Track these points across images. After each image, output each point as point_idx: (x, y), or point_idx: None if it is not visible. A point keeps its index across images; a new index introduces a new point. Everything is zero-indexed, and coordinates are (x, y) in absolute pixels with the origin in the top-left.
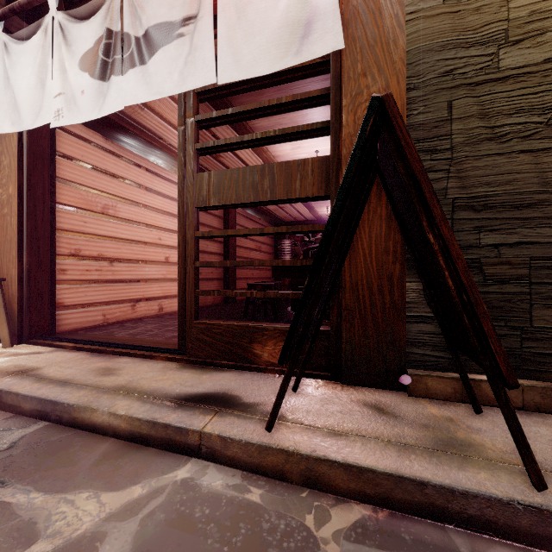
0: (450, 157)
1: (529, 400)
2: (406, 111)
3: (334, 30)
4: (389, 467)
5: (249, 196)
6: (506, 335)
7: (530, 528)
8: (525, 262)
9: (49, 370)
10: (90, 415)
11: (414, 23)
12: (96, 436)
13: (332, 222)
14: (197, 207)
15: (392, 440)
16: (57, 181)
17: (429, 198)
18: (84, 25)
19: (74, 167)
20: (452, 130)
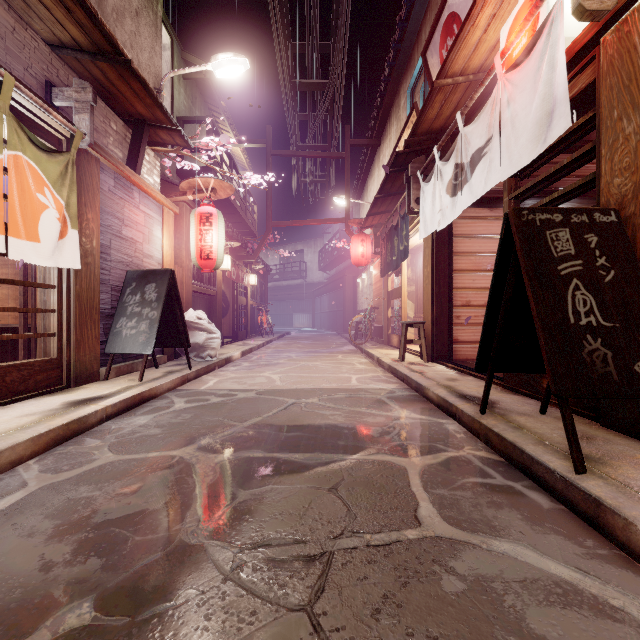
0: None
1: None
2: None
3: (564, 113)
4: (513, 440)
5: None
6: None
7: (562, 491)
8: None
9: (430, 373)
10: (428, 392)
11: None
12: (428, 402)
13: (491, 290)
14: None
15: (546, 440)
16: (454, 255)
17: (523, 273)
18: (447, 166)
19: (465, 242)
20: None
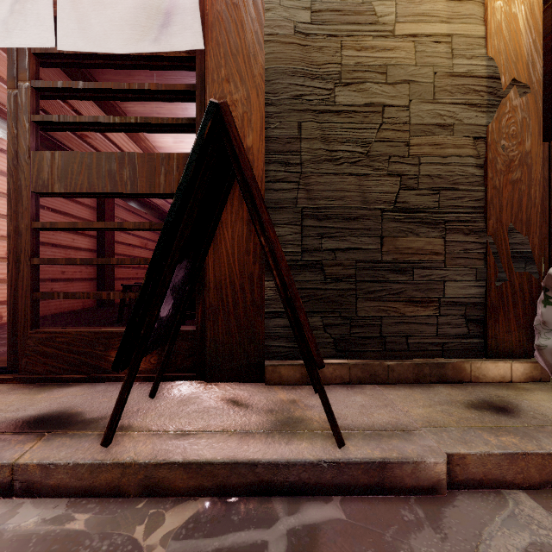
0: (300, 171)
1: (354, 376)
2: (265, 124)
3: (193, 28)
4: (226, 456)
5: (105, 185)
6: (340, 324)
7: (332, 480)
8: (353, 264)
9: None
10: None
11: (271, 45)
12: None
13: (171, 220)
14: (34, 192)
15: (238, 429)
16: None
17: (259, 204)
18: None
19: None
20: (301, 148)
